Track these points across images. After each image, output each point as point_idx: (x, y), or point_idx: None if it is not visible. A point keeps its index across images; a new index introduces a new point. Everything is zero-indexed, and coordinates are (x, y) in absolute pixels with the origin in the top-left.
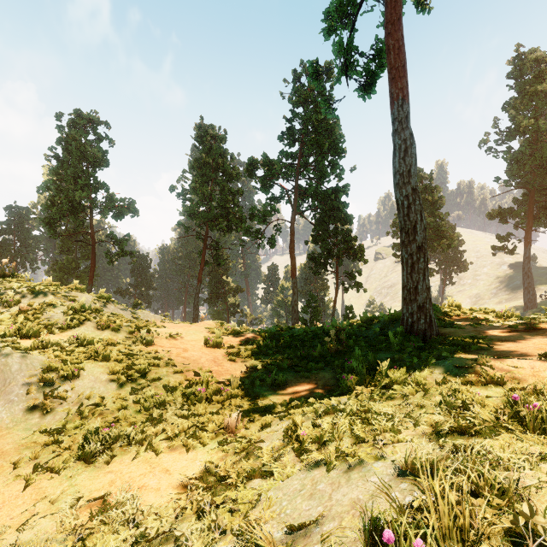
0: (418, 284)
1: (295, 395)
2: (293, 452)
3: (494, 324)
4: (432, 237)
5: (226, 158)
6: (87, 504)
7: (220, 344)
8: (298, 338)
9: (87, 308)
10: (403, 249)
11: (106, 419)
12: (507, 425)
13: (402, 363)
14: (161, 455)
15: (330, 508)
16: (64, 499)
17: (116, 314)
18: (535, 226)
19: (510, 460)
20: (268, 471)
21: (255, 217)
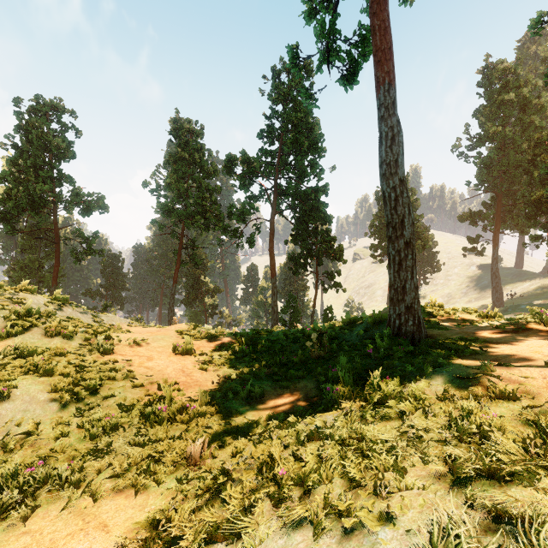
0: (406, 282)
1: (273, 409)
2: (269, 498)
3: (478, 324)
4: None
5: (203, 154)
6: None
7: (190, 351)
8: (277, 341)
9: (34, 312)
10: (390, 245)
11: (38, 451)
12: (545, 463)
13: (393, 371)
14: (102, 501)
15: None
16: None
17: (73, 318)
18: (502, 228)
19: None
20: (236, 529)
21: (234, 215)
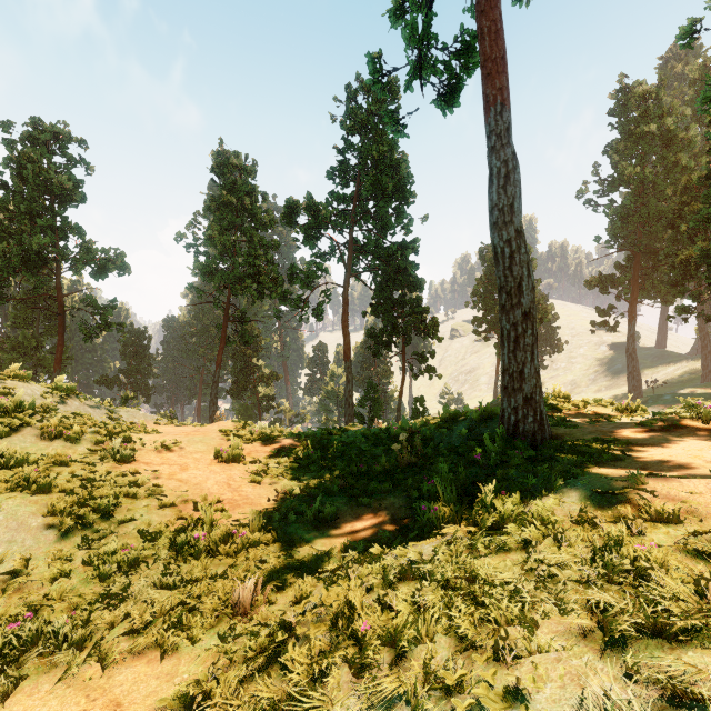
0: (524, 366)
1: (349, 536)
2: (347, 664)
3: (616, 420)
4: None
5: (255, 198)
6: None
7: (238, 457)
8: (354, 444)
9: (27, 407)
10: (504, 316)
11: (26, 598)
12: None
13: (510, 484)
14: (114, 668)
15: None
16: None
17: (81, 414)
18: (640, 297)
19: None
20: (301, 710)
21: (296, 279)
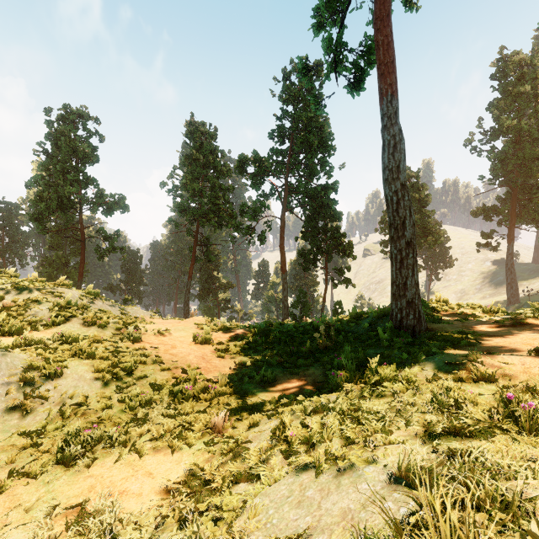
0: (407, 279)
1: (284, 392)
2: (281, 454)
3: (481, 319)
4: (419, 233)
5: (216, 155)
6: (64, 512)
7: (209, 341)
8: (288, 333)
9: (73, 305)
10: (392, 244)
11: (89, 419)
12: (501, 425)
13: (392, 359)
14: (145, 457)
15: (319, 519)
16: (39, 507)
17: (104, 310)
18: (518, 223)
19: (510, 466)
20: (255, 474)
21: (246, 213)
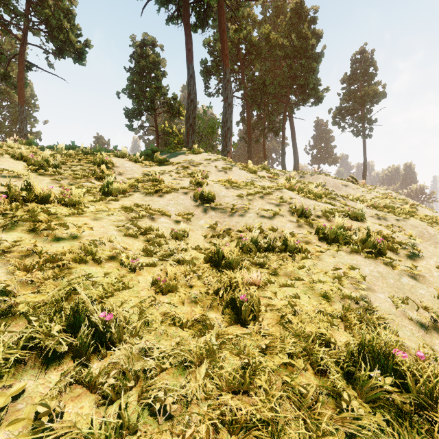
0: None
1: None
2: None
3: None
4: None
5: None
6: None
7: None
8: None
9: None
10: None
11: None
12: None
13: None
14: None
15: None
16: None
17: None
18: None
19: None
20: None
21: None
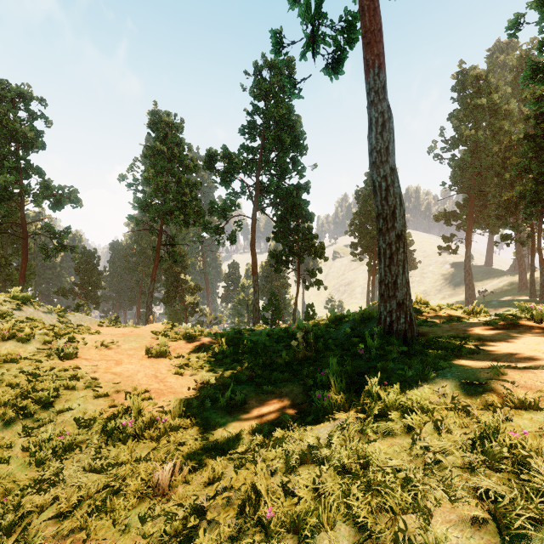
0: (397, 278)
1: (256, 419)
2: None
3: (465, 321)
4: None
5: (182, 148)
6: None
7: (165, 353)
8: (260, 341)
9: None
10: (381, 237)
11: None
12: None
13: (389, 375)
14: None
15: None
16: None
17: (34, 318)
18: (474, 228)
19: None
20: None
21: (215, 212)
